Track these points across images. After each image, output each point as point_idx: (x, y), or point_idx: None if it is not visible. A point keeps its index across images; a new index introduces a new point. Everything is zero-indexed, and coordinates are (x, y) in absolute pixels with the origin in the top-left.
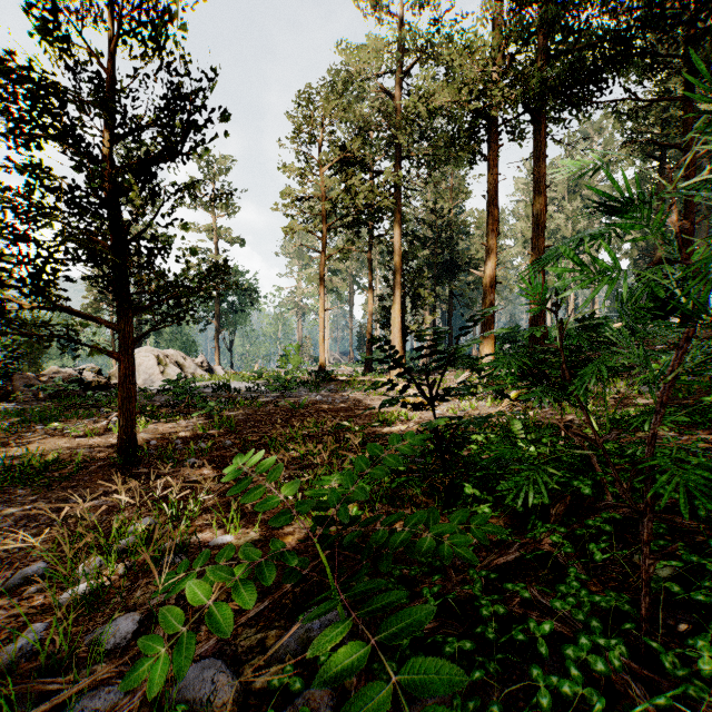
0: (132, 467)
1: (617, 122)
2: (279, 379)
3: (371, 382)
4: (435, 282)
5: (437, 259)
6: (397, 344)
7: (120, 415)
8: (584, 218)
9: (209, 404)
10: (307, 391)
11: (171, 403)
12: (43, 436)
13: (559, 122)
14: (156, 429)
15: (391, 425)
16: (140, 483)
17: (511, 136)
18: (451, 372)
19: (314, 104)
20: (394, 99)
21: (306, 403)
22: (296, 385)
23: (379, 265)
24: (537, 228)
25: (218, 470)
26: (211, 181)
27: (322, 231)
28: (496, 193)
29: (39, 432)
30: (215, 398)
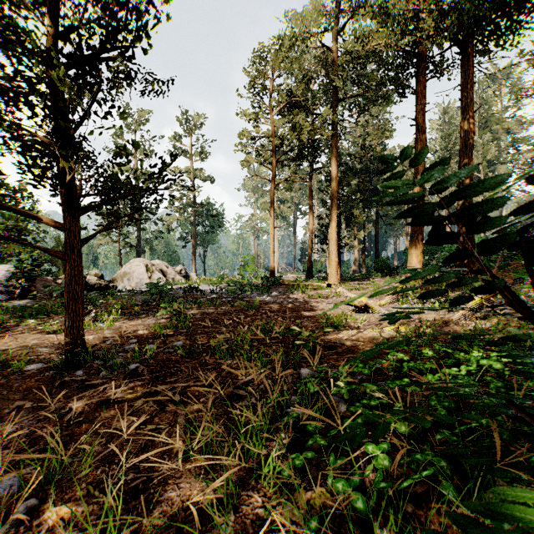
0: (69, 373)
1: (533, 58)
2: (236, 283)
3: (312, 286)
4: (364, 205)
5: (366, 186)
6: (334, 255)
7: (66, 316)
8: (494, 149)
9: (172, 304)
10: (259, 293)
11: (147, 302)
12: (23, 331)
13: (484, 53)
14: (121, 327)
15: (339, 328)
16: (63, 396)
17: (436, 72)
18: (379, 278)
19: (265, 59)
20: (331, 52)
21: (258, 303)
22: (250, 288)
23: (317, 194)
24: (465, 148)
25: (155, 380)
26: (190, 135)
27: (272, 163)
28: (424, 121)
29: (21, 327)
30: (182, 298)
